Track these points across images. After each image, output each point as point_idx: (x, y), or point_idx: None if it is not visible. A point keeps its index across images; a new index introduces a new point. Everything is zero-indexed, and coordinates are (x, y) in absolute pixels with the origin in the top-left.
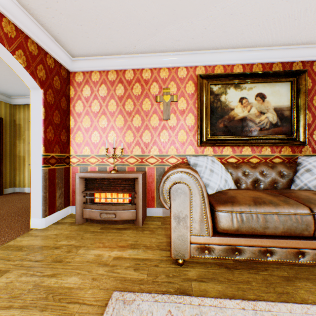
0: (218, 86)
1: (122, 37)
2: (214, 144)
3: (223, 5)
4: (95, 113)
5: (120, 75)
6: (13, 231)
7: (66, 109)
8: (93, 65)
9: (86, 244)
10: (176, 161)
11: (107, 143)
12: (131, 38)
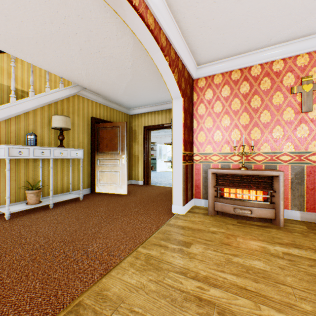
0: None
1: (260, 34)
2: None
3: None
4: (217, 114)
5: (244, 73)
6: (162, 213)
7: (191, 113)
8: (215, 69)
9: (237, 234)
10: None
11: (235, 141)
12: (270, 32)
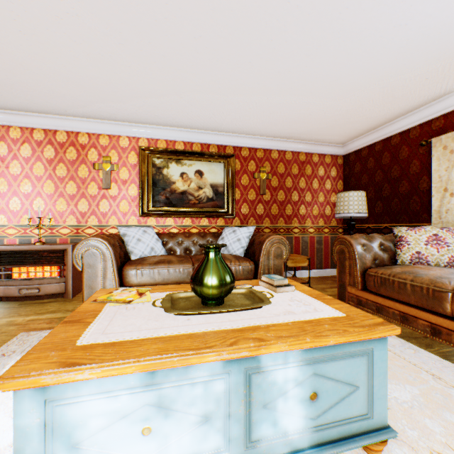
0: (161, 159)
1: (48, 103)
2: (155, 215)
3: (144, 101)
4: (15, 176)
5: (50, 135)
6: None
7: None
8: (11, 120)
9: None
10: (117, 232)
11: (31, 212)
12: (59, 105)
